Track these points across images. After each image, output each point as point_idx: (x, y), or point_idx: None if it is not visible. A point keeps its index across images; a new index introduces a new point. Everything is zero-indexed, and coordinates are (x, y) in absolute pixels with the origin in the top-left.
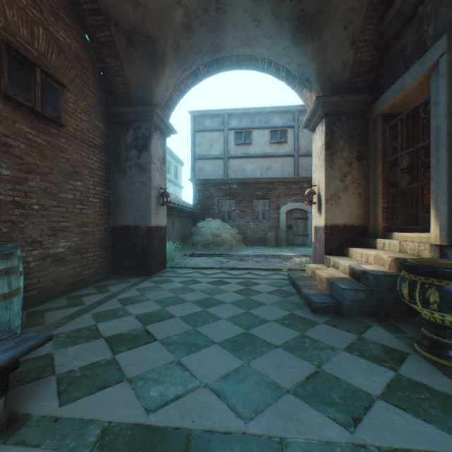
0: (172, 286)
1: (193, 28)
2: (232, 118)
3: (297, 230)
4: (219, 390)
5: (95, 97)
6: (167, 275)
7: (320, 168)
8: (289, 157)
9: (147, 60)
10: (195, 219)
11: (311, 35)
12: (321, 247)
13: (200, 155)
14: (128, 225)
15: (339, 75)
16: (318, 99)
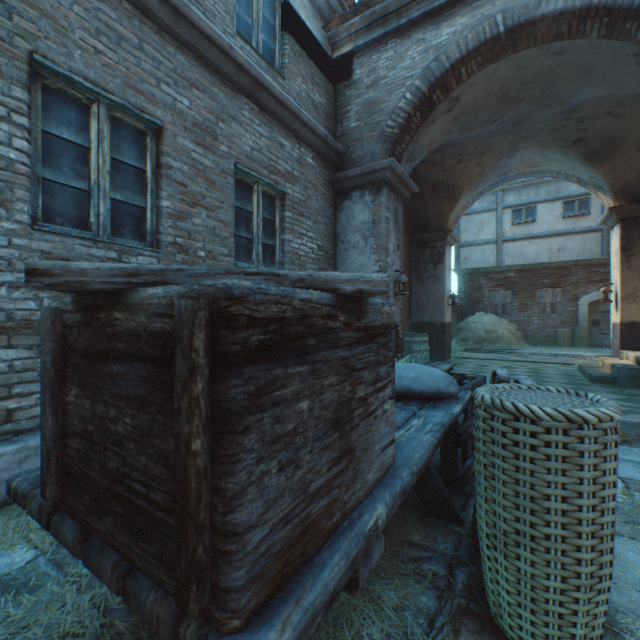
0: (469, 366)
1: (485, 172)
2: (506, 194)
3: (607, 327)
4: None
5: (406, 231)
6: (457, 361)
7: (616, 268)
8: (592, 232)
9: (445, 199)
10: (459, 314)
11: (600, 161)
12: (617, 343)
13: (466, 242)
14: (425, 322)
15: (635, 185)
16: (610, 210)
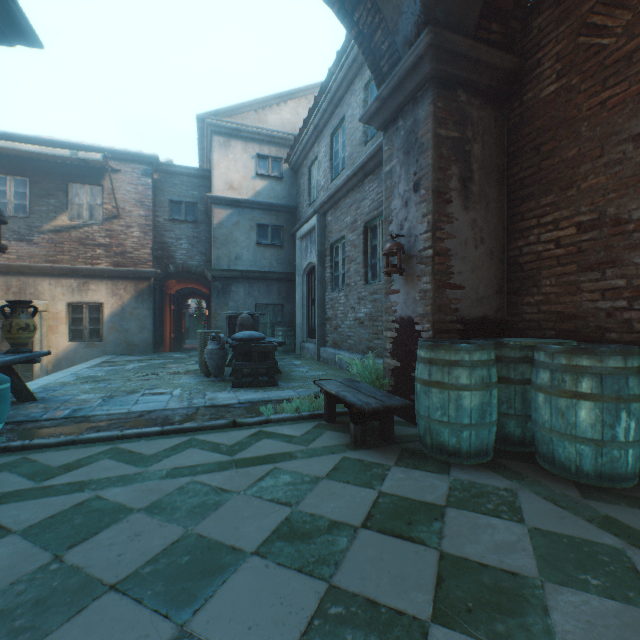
0: None
1: None
2: None
3: None
4: (223, 491)
5: None
6: None
7: None
8: None
9: None
10: None
11: None
12: None
13: None
14: None
15: None
16: None
